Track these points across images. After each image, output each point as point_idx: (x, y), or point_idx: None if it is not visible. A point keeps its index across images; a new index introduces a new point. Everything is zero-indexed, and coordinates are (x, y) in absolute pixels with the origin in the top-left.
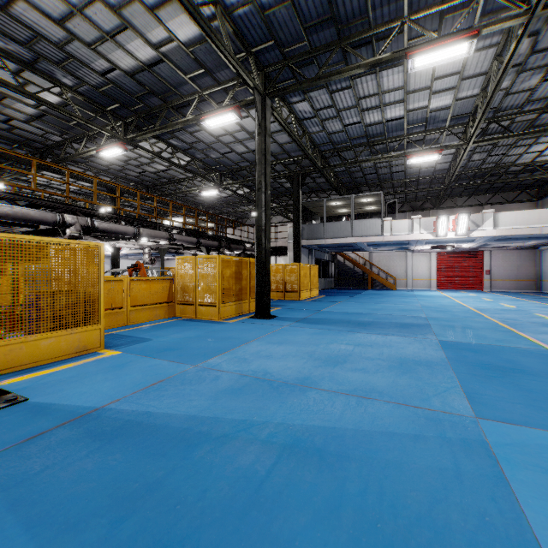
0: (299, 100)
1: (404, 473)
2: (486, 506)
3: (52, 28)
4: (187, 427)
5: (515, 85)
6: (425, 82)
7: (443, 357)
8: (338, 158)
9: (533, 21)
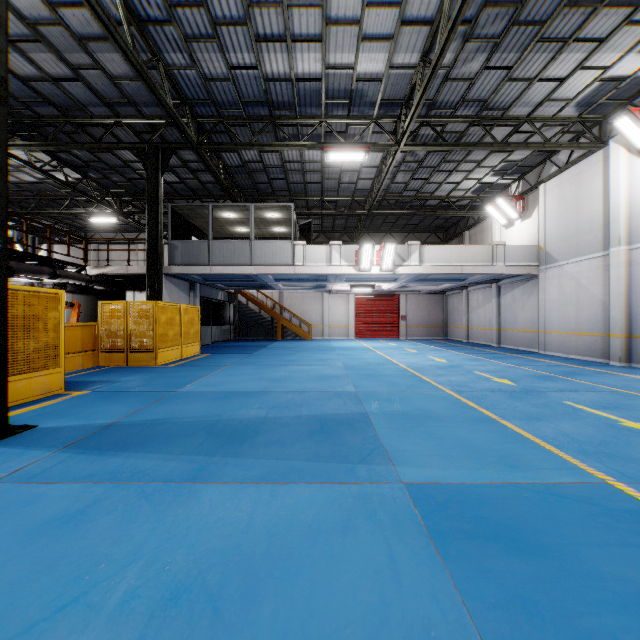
0: None
1: None
2: None
3: None
4: None
5: (457, 64)
6: (353, 7)
7: None
8: (229, 140)
9: None
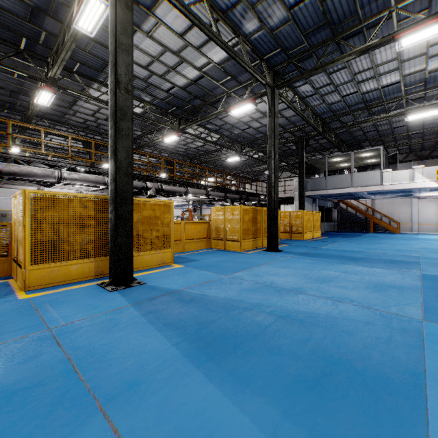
0: (301, 84)
1: (351, 336)
2: (399, 355)
3: (142, 71)
4: (226, 302)
5: None
6: (419, 50)
7: (417, 285)
8: (338, 122)
9: None
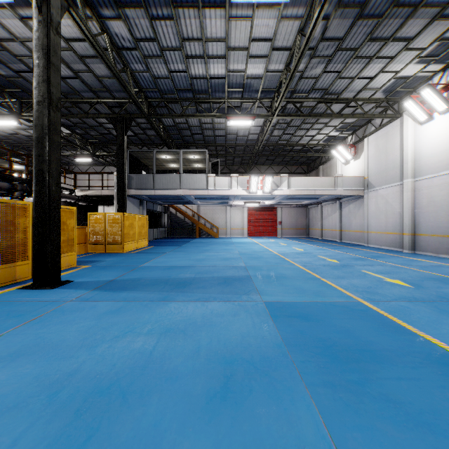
0: (112, 16)
1: None
2: None
3: None
4: None
5: (307, 69)
6: (244, 41)
7: (278, 341)
8: (167, 111)
9: None
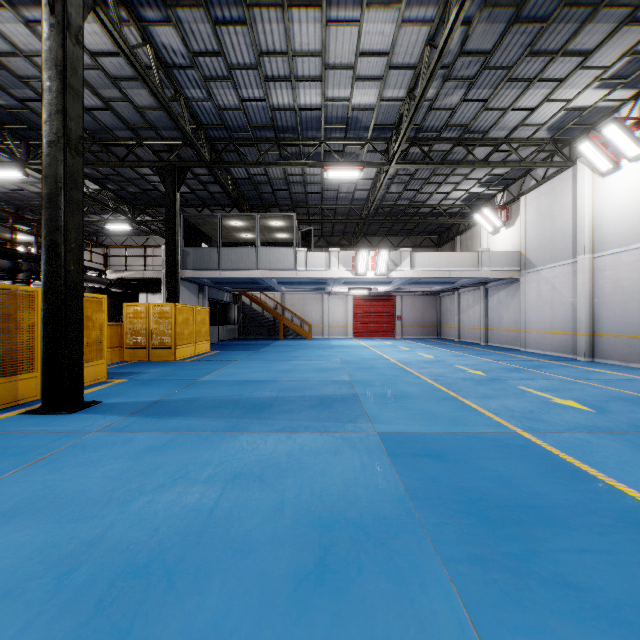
0: (158, 20)
1: None
2: None
3: None
4: None
5: (439, 97)
6: (348, 56)
7: (400, 492)
8: (237, 157)
9: None
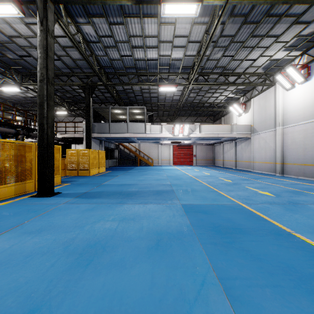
0: (84, 22)
1: None
2: None
3: None
4: None
5: (211, 55)
6: (169, 37)
7: (188, 224)
8: (118, 81)
9: (227, 6)
